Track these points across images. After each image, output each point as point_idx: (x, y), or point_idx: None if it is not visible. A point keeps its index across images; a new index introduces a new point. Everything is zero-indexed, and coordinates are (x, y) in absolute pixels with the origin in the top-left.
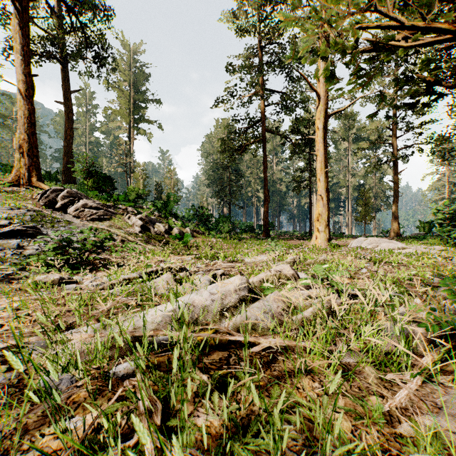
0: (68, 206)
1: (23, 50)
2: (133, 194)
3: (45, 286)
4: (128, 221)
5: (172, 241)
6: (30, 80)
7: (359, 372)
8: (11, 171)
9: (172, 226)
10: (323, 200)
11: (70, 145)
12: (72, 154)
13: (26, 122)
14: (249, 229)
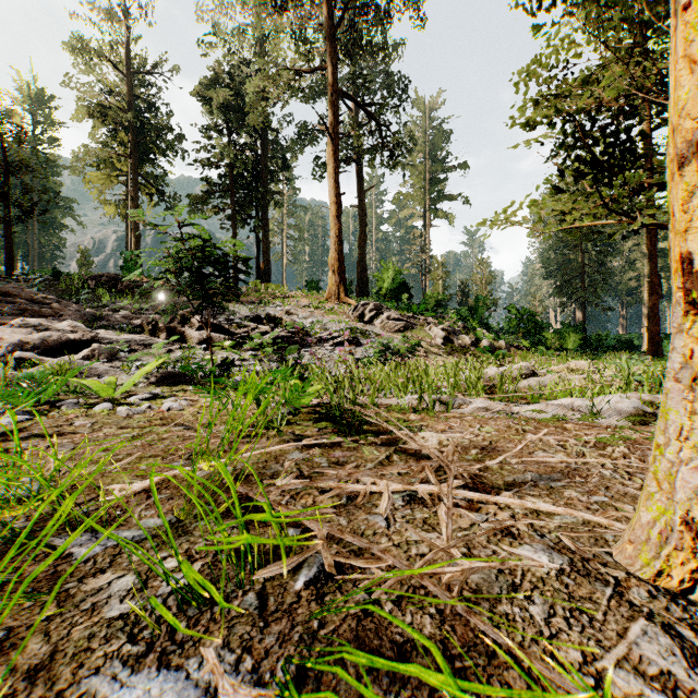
0: (374, 319)
1: (334, 174)
2: (431, 302)
3: None
4: (429, 333)
5: (479, 355)
6: (339, 200)
7: None
8: (314, 288)
9: (480, 337)
10: None
11: (363, 252)
12: (365, 262)
13: (336, 241)
14: (623, 345)
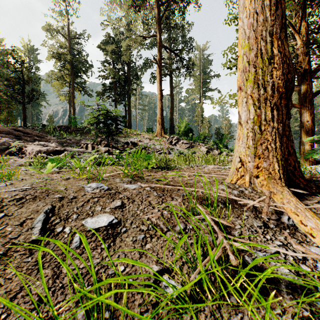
0: (176, 143)
1: (159, 81)
2: (202, 137)
3: None
4: (200, 149)
5: None
6: (161, 92)
7: None
8: (150, 131)
9: (222, 151)
10: None
11: (172, 115)
12: (173, 119)
13: (160, 110)
14: None
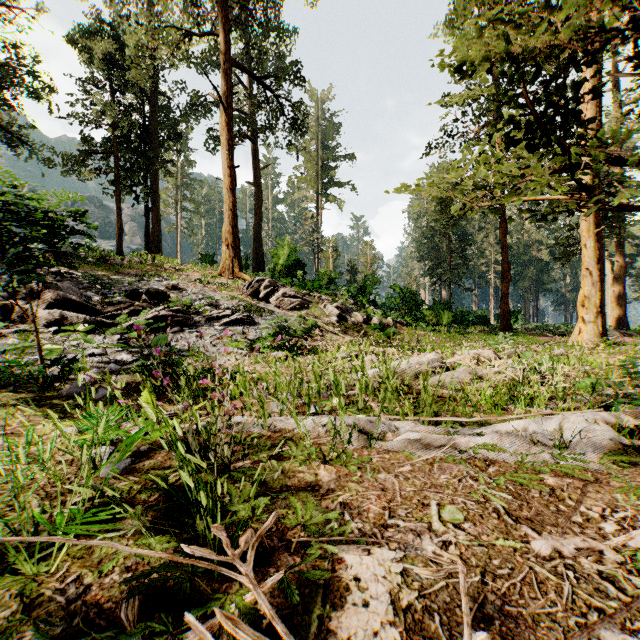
0: (270, 295)
1: (228, 145)
2: (325, 279)
3: (277, 361)
4: (324, 310)
5: (371, 332)
6: (233, 172)
7: (511, 410)
8: (209, 261)
9: (371, 315)
10: (591, 276)
11: (259, 228)
12: (261, 238)
13: (230, 214)
14: (480, 320)
